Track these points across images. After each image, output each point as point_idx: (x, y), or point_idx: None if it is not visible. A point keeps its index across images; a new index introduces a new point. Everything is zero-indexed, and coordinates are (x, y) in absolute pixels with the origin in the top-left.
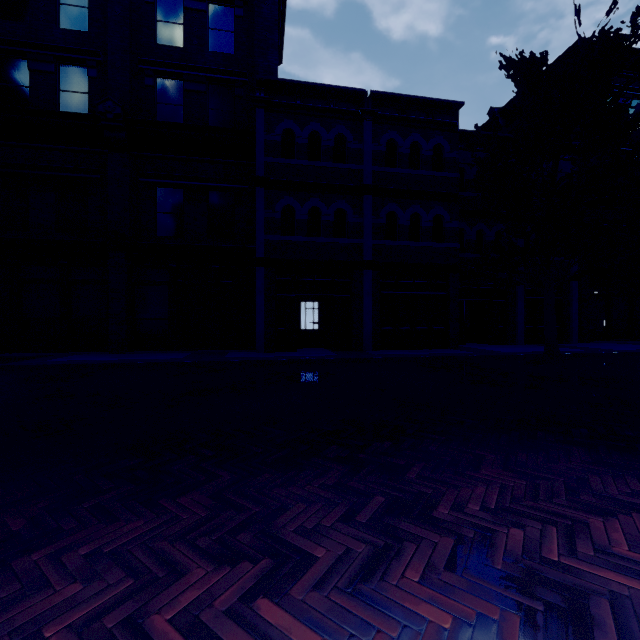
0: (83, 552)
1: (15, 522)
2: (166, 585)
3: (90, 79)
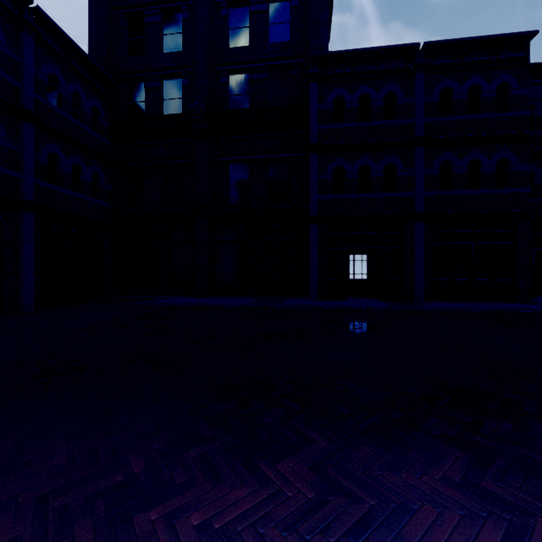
0: (194, 521)
1: (136, 462)
2: None
3: (183, 87)
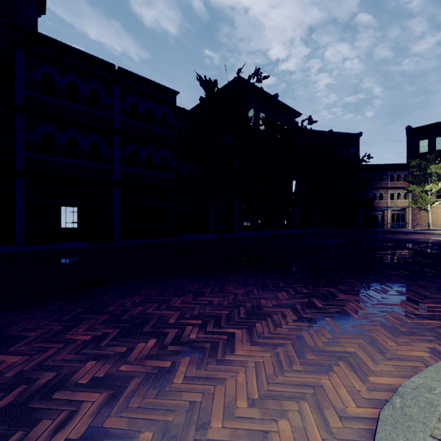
0: None
1: None
2: None
3: None
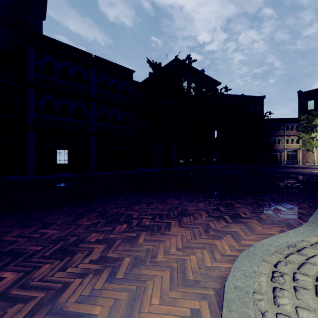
0: None
1: None
2: (6, 234)
3: None
